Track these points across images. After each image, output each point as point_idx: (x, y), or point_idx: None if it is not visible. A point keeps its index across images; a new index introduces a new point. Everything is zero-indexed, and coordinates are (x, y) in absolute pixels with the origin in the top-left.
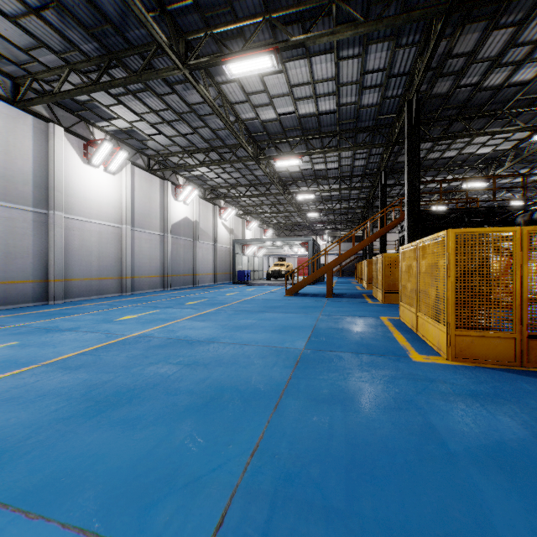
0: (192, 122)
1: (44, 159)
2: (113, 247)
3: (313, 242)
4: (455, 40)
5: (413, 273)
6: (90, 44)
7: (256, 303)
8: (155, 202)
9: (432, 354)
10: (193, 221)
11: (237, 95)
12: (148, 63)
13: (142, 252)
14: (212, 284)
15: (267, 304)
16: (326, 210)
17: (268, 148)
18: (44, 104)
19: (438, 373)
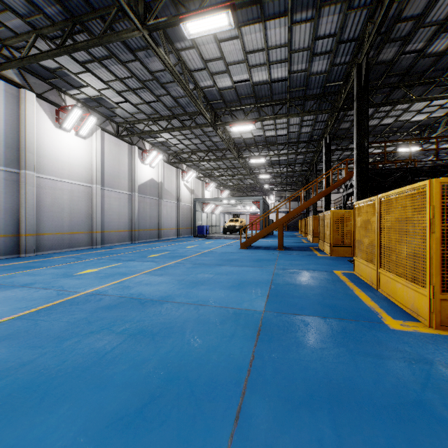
0: (155, 90)
1: (17, 122)
2: (84, 205)
3: (263, 201)
4: (406, 2)
5: (372, 228)
6: (53, 8)
7: (213, 256)
8: (124, 165)
9: (408, 319)
10: (158, 182)
11: (196, 62)
12: (110, 26)
13: (111, 209)
14: (175, 238)
15: (223, 257)
16: (275, 173)
17: (225, 115)
18: (16, 71)
19: (430, 349)
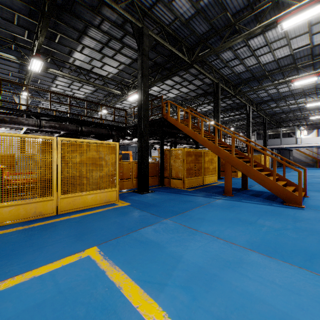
0: None
1: None
2: None
3: None
4: None
5: None
6: None
7: None
8: None
9: None
10: None
11: None
12: None
13: None
14: None
15: (311, 186)
16: None
17: None
18: None
19: None
